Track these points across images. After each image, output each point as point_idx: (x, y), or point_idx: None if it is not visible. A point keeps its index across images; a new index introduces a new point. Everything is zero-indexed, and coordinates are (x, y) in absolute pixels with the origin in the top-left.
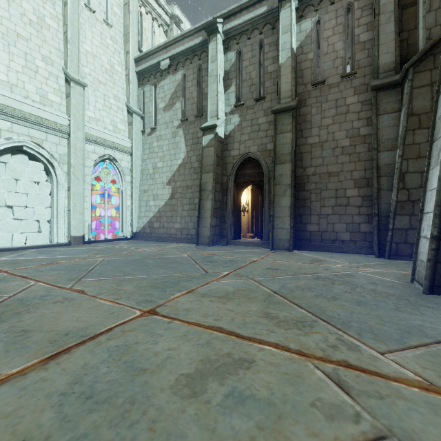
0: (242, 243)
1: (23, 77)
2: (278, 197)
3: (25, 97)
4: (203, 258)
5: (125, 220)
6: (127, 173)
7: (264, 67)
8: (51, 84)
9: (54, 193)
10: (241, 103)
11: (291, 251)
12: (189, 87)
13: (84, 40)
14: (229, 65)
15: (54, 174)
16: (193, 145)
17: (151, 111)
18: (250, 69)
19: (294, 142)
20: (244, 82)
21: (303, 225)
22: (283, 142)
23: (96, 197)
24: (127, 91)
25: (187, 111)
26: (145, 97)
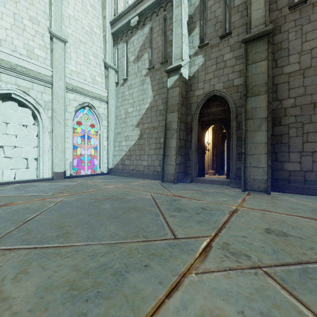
0: (207, 181)
1: (11, 33)
2: (251, 132)
3: (13, 51)
4: (169, 201)
5: (102, 158)
6: (103, 118)
7: (231, 1)
8: (37, 41)
9: (40, 135)
10: (205, 42)
11: (269, 194)
12: (155, 38)
13: (67, 6)
14: (192, 9)
15: (40, 119)
16: (159, 89)
17: (124, 65)
18: (215, 7)
19: (271, 71)
20: (209, 22)
21: (279, 164)
22: (256, 72)
23: (77, 138)
24: (104, 50)
25: (153, 59)
26: (119, 54)
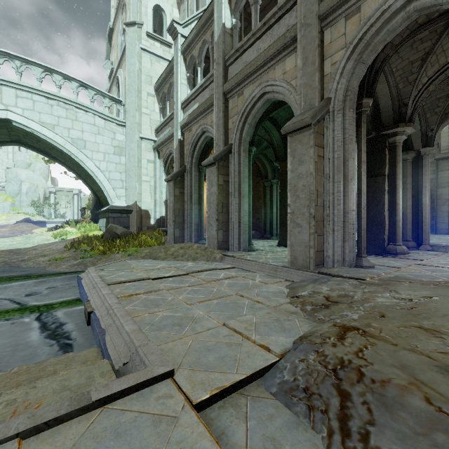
0: None
1: None
2: (439, 206)
3: None
4: None
5: None
6: None
7: None
8: None
9: None
10: None
11: (448, 235)
12: None
13: None
14: None
15: None
16: None
17: None
18: None
19: None
20: None
21: None
22: (443, 176)
23: None
24: None
25: None
26: None
